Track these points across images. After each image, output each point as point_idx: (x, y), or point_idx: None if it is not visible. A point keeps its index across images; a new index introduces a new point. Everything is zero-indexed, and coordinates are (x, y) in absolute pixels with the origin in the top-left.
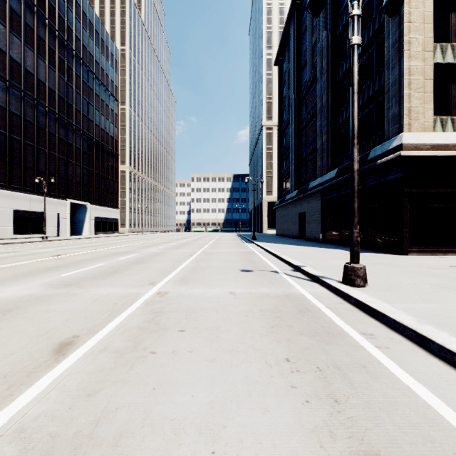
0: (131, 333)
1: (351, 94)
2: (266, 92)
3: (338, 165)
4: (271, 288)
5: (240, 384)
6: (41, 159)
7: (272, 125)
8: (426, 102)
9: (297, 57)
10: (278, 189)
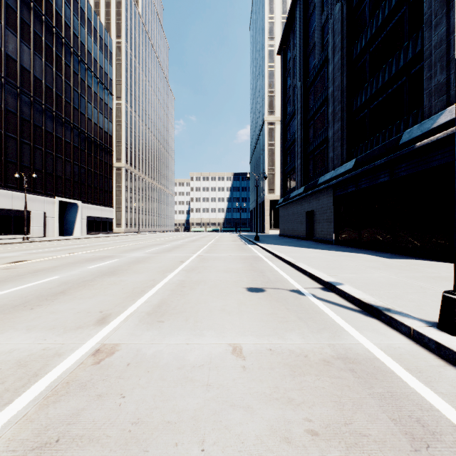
0: None
1: None
2: (268, 85)
3: (356, 155)
4: (305, 334)
5: None
6: (25, 154)
7: (274, 120)
8: None
9: (304, 41)
10: (282, 187)
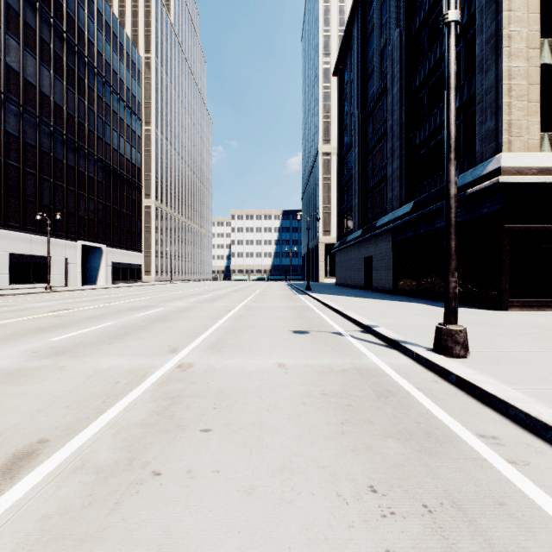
0: (128, 435)
1: (446, 90)
2: (322, 109)
3: (415, 197)
4: (334, 357)
5: (297, 545)
6: (45, 191)
7: (330, 150)
8: (531, 114)
9: (362, 64)
10: (338, 228)
